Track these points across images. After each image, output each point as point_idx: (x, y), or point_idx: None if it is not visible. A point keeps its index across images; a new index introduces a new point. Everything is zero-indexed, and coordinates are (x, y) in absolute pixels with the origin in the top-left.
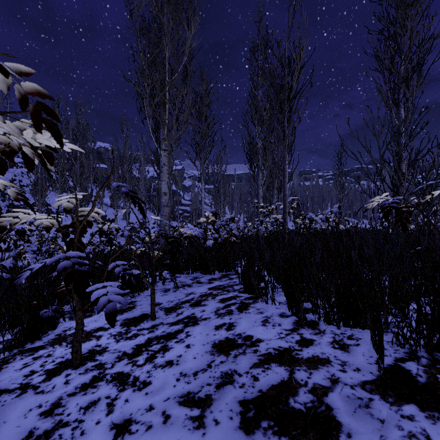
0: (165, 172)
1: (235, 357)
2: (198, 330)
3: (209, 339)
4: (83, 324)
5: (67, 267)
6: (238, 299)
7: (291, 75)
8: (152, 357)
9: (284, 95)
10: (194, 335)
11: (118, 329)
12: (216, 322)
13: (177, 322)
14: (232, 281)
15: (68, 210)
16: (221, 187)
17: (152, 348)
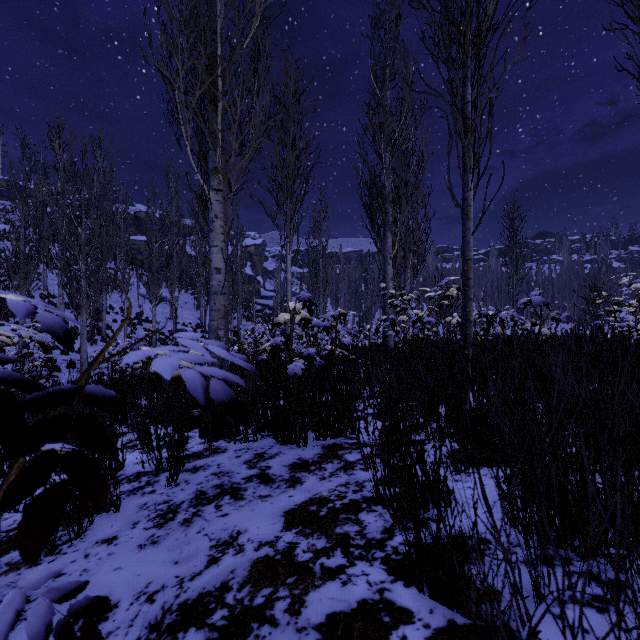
0: (218, 231)
1: None
2: None
3: None
4: None
5: None
6: None
7: None
8: None
9: (469, 25)
10: None
11: None
12: None
13: None
14: (351, 480)
15: None
16: (321, 269)
17: None
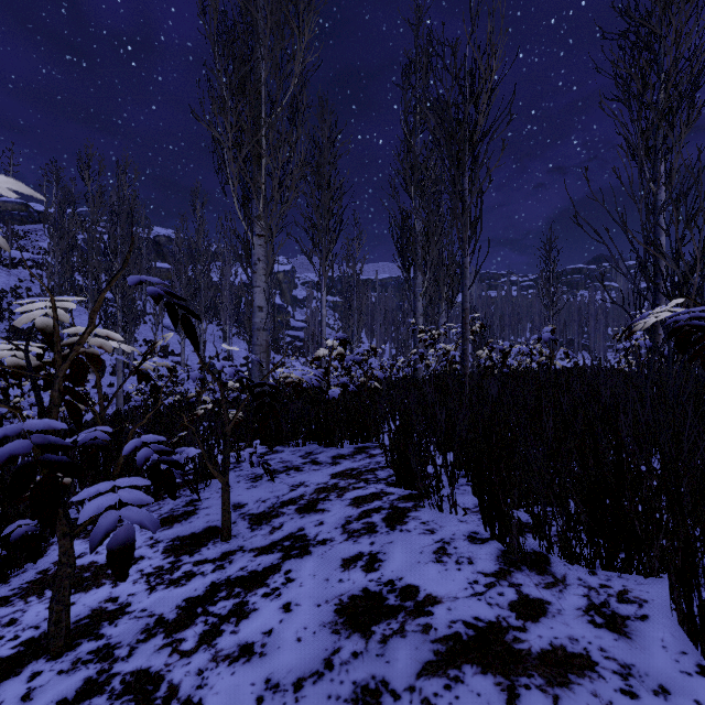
0: (260, 273)
1: (383, 643)
2: (309, 567)
3: (330, 591)
4: (74, 563)
5: (19, 455)
6: (385, 499)
7: (476, 102)
8: (213, 631)
9: (463, 136)
10: (301, 579)
11: (158, 561)
12: (344, 551)
13: (269, 546)
14: (373, 461)
15: (49, 332)
16: (355, 299)
17: (217, 608)
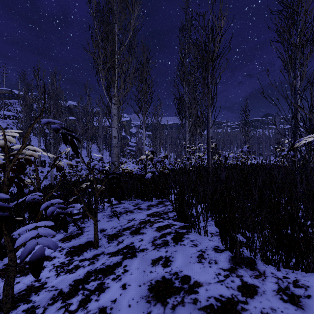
0: (115, 121)
1: (173, 309)
2: (135, 264)
3: (145, 277)
4: (16, 265)
5: None
6: (172, 228)
7: (214, 41)
8: (86, 299)
9: (208, 57)
10: (131, 270)
11: (62, 259)
12: (152, 255)
13: (116, 252)
14: (166, 208)
15: None
16: (158, 133)
17: (89, 286)
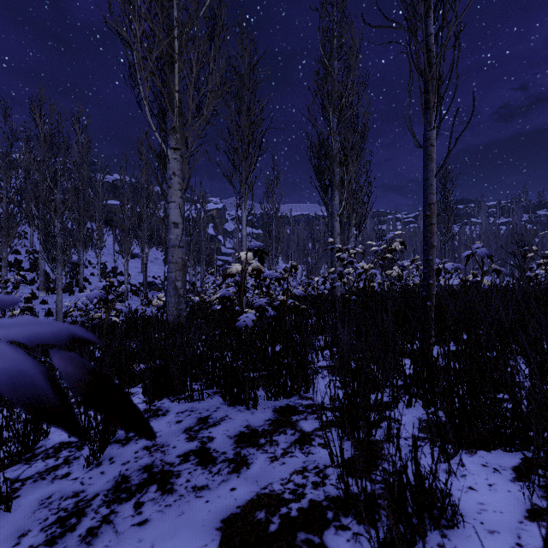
0: (175, 188)
1: None
2: None
3: None
4: None
5: None
6: None
7: None
8: None
9: None
10: None
11: None
12: None
13: None
14: (309, 463)
15: None
16: (273, 229)
17: None
